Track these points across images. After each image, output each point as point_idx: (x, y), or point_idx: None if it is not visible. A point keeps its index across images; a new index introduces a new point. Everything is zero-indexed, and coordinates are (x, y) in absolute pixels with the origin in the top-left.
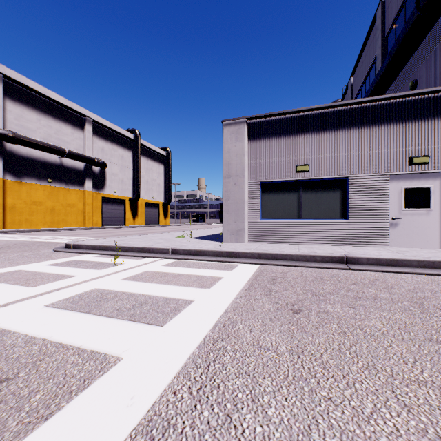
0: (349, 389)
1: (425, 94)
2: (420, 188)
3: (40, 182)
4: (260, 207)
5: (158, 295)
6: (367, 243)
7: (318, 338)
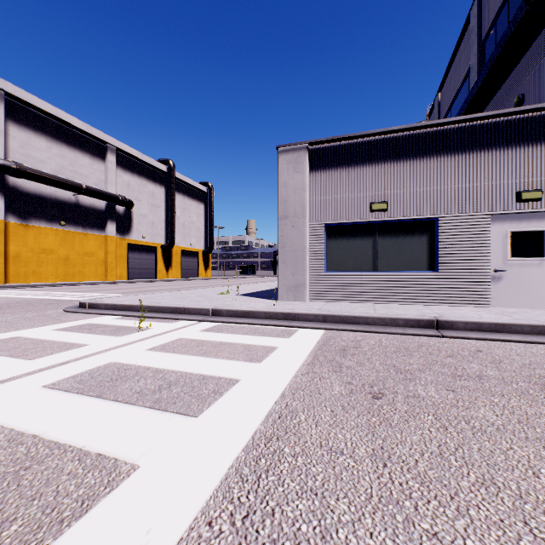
0: (461, 519)
1: (537, 111)
2: (531, 231)
3: (51, 225)
4: (324, 256)
5: (192, 372)
6: (462, 302)
7: (409, 436)
